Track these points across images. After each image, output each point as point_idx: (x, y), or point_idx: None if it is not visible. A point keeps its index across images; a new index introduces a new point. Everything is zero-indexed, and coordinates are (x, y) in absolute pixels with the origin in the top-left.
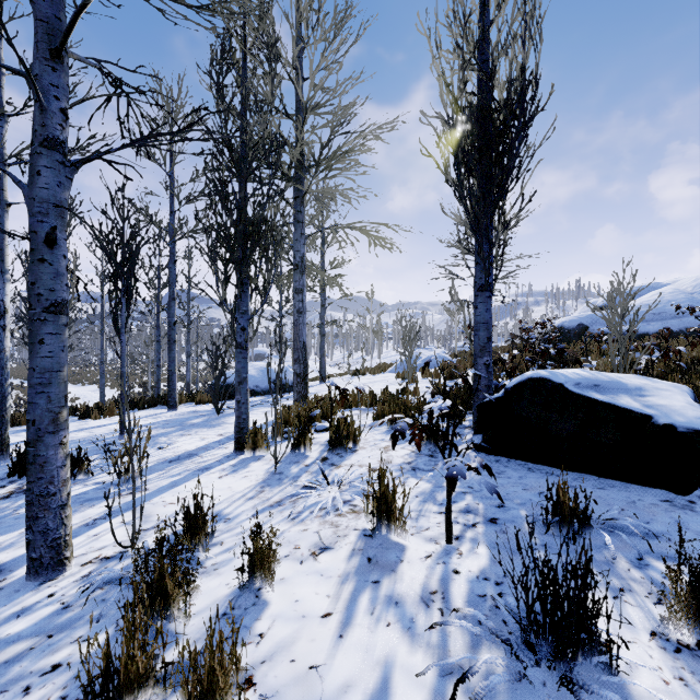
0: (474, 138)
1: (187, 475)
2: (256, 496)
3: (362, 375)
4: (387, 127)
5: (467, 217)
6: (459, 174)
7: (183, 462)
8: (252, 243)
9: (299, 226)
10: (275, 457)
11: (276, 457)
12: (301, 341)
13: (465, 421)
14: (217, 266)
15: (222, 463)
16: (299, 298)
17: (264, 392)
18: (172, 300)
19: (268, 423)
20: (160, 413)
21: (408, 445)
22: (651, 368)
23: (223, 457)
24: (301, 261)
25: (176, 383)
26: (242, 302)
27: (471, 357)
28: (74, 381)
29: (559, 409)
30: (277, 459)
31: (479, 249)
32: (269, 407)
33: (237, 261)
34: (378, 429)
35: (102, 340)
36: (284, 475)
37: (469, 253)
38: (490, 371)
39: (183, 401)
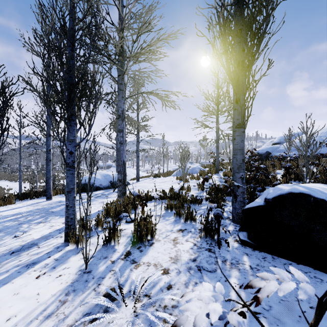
0: (237, 17)
1: (12, 273)
2: (55, 310)
3: (158, 177)
4: (173, 36)
5: (230, 76)
6: (225, 45)
7: (21, 253)
8: (75, 88)
9: (120, 92)
10: (85, 258)
11: (86, 258)
12: (122, 160)
13: (223, 212)
14: (48, 105)
15: (49, 256)
16: (120, 134)
17: (104, 187)
18: (48, 136)
19: (99, 212)
20: (40, 202)
21: (190, 237)
22: (323, 176)
23: (53, 248)
24: (122, 113)
25: (51, 184)
26: (70, 133)
27: (213, 167)
28: (11, 179)
29: (323, 221)
30: (87, 260)
31: (238, 99)
32: (104, 198)
33: (64, 102)
34: (168, 219)
35: (20, 159)
36: (92, 275)
37: (214, 114)
38: (244, 182)
39: (58, 193)
